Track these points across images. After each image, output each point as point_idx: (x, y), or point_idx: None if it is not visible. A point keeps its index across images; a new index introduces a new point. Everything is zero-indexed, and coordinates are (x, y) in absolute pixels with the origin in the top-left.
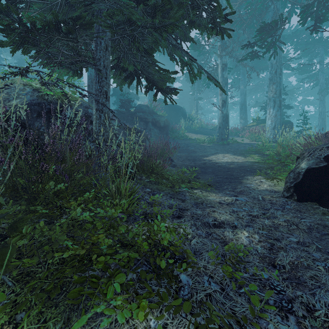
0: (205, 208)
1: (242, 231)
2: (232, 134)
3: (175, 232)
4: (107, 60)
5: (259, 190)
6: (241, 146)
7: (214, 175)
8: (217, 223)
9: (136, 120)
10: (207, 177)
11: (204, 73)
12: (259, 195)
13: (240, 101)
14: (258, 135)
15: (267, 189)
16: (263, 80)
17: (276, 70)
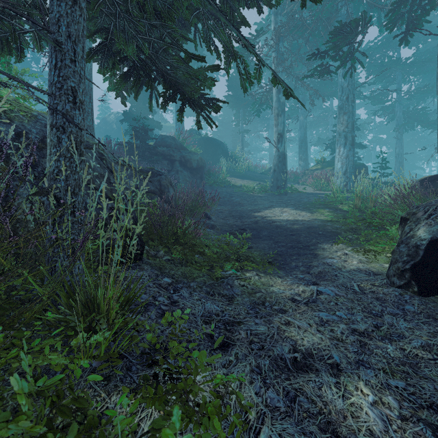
0: (271, 316)
1: (355, 382)
2: (289, 181)
3: (219, 415)
4: (77, 25)
5: (348, 271)
6: (303, 197)
7: (272, 241)
8: (300, 359)
9: (157, 157)
10: (263, 246)
11: (253, 95)
12: (352, 282)
13: (299, 136)
14: (325, 183)
15: (360, 269)
16: (327, 111)
17: (348, 95)
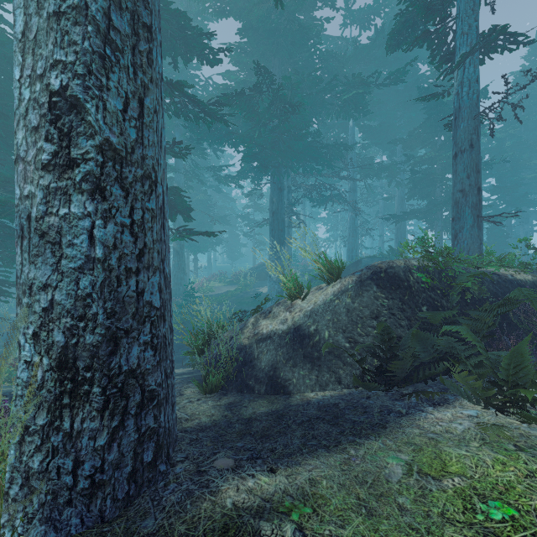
0: None
1: None
2: None
3: None
4: None
5: None
6: None
7: None
8: None
9: None
10: None
11: None
12: None
13: None
14: None
15: None
16: None
17: None
